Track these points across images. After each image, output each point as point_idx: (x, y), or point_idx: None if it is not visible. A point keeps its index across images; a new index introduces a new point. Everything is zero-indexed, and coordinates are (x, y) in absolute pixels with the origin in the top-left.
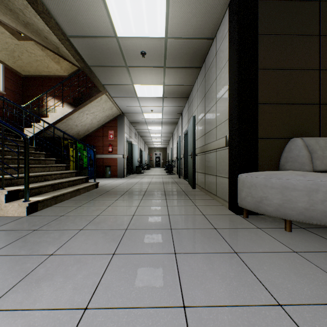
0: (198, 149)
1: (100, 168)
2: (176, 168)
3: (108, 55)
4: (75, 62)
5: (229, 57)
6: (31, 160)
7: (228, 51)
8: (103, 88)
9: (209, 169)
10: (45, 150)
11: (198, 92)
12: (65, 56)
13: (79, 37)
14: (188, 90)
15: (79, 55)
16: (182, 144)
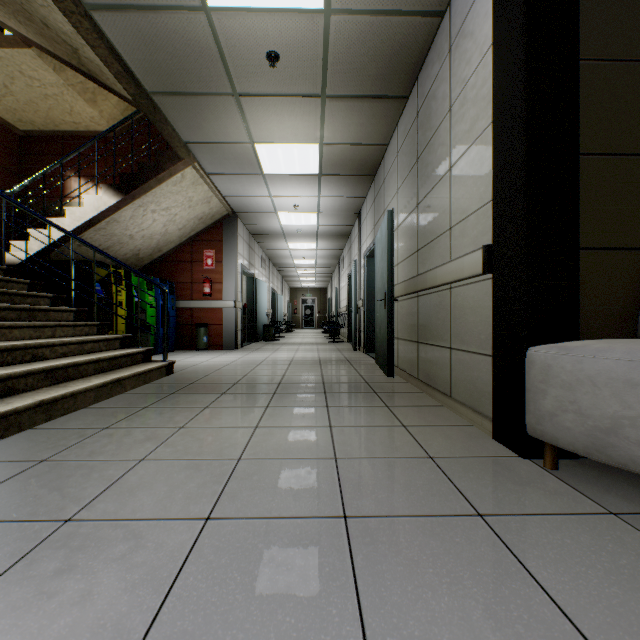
0: (400, 286)
1: (187, 329)
2: (346, 329)
3: (189, 62)
4: (119, 85)
5: (493, 38)
6: (9, 310)
7: (491, 24)
8: (187, 151)
9: (430, 333)
10: (56, 290)
11: (400, 157)
12: (96, 73)
13: (116, 8)
14: (375, 156)
15: (122, 62)
16: (360, 279)
